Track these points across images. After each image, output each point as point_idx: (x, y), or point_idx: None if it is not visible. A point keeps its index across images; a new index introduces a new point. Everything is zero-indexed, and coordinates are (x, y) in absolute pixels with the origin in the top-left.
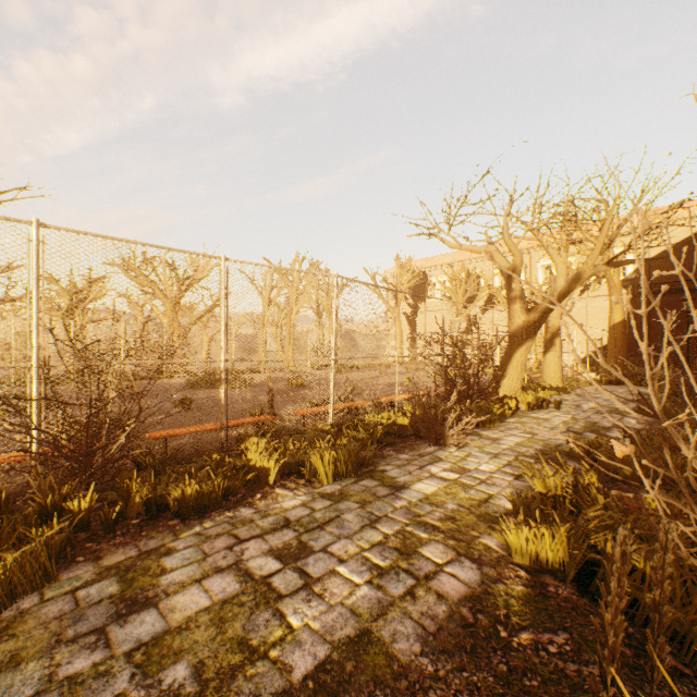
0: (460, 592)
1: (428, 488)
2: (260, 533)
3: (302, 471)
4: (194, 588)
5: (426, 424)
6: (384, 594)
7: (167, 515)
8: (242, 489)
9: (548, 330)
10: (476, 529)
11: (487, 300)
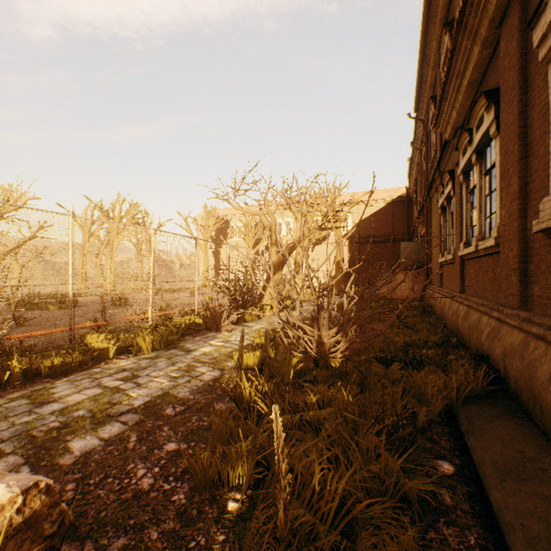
0: (210, 378)
1: (207, 349)
2: (109, 375)
3: (131, 351)
4: (77, 394)
5: (212, 320)
6: (177, 383)
7: (40, 378)
8: (91, 362)
9: (296, 264)
10: (225, 360)
11: None
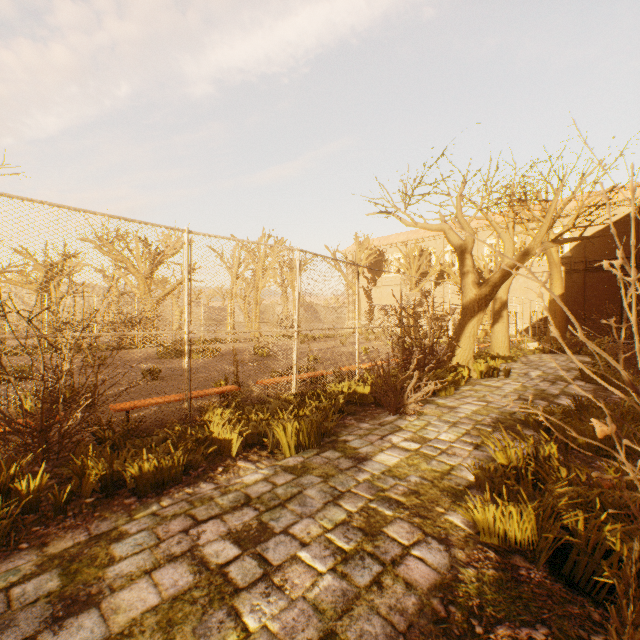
0: (429, 580)
1: (390, 459)
2: (219, 512)
3: (265, 441)
4: (143, 582)
5: (386, 393)
6: (349, 584)
7: (123, 493)
8: (203, 462)
9: (496, 303)
10: (441, 505)
11: (438, 275)
